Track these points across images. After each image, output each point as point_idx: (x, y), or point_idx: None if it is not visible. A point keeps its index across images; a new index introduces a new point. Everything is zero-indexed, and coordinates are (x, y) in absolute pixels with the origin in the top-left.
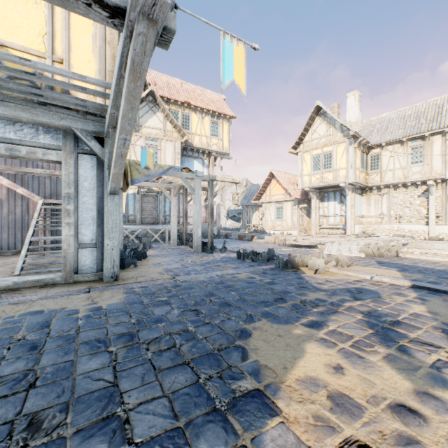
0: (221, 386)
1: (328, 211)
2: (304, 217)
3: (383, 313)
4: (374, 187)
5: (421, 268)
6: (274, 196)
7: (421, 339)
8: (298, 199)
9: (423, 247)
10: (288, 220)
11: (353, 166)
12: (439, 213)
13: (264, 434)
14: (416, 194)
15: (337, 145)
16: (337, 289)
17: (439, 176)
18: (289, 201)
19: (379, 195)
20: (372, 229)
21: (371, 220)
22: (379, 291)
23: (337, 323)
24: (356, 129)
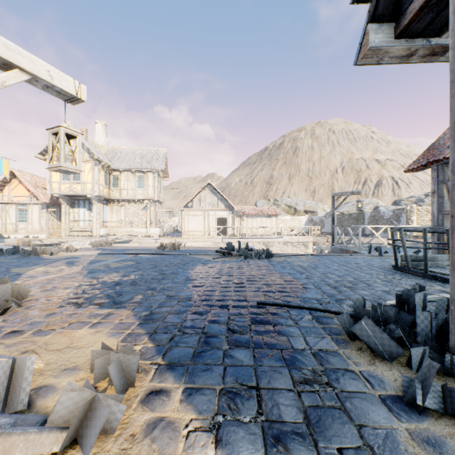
0: (4, 275)
1: (79, 216)
2: (54, 221)
3: (75, 260)
4: (116, 200)
5: (115, 249)
6: (16, 197)
7: (81, 262)
8: (48, 203)
9: (140, 242)
10: (36, 223)
11: (98, 182)
12: (152, 221)
13: (22, 275)
14: (141, 208)
15: (86, 163)
16: (61, 258)
17: (152, 198)
18: (37, 204)
19: (120, 206)
20: (114, 231)
21: (114, 224)
22: (82, 257)
23: (53, 264)
24: (104, 152)
